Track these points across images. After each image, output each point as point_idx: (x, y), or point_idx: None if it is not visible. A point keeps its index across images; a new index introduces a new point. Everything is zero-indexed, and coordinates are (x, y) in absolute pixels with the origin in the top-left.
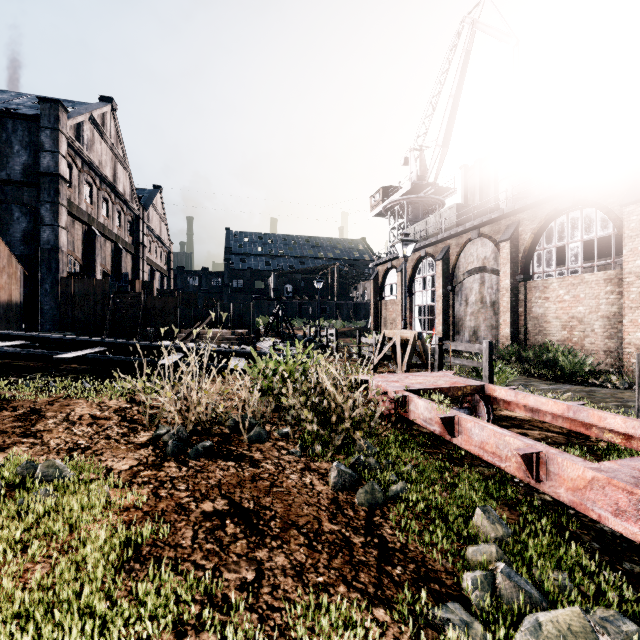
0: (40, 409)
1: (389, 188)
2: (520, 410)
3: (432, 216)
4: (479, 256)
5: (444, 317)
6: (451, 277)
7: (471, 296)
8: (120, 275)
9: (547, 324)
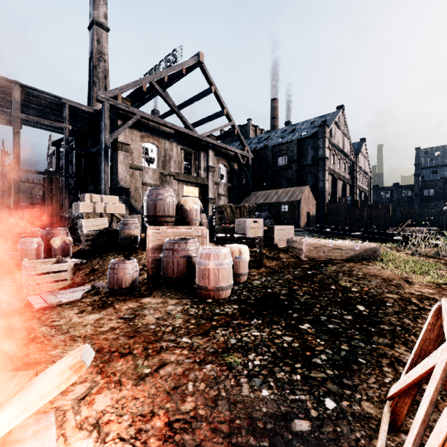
0: None
1: None
2: None
3: None
4: None
5: None
6: None
7: None
8: (345, 198)
9: None
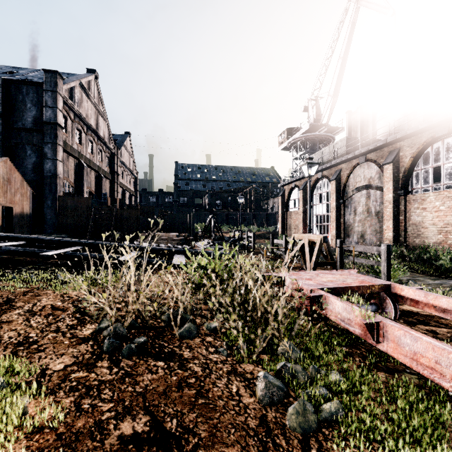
0: (14, 299)
1: (292, 129)
2: (429, 309)
3: (327, 147)
4: (365, 176)
5: (337, 224)
6: (342, 193)
7: (359, 207)
8: (101, 194)
9: (424, 229)
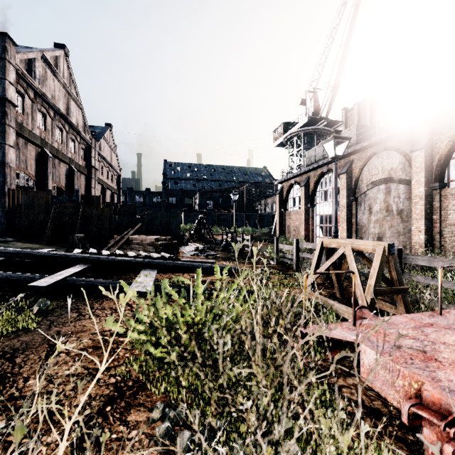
0: None
1: (288, 123)
2: None
3: None
4: (385, 168)
5: (347, 224)
6: (354, 189)
7: (375, 205)
8: (73, 191)
9: None
